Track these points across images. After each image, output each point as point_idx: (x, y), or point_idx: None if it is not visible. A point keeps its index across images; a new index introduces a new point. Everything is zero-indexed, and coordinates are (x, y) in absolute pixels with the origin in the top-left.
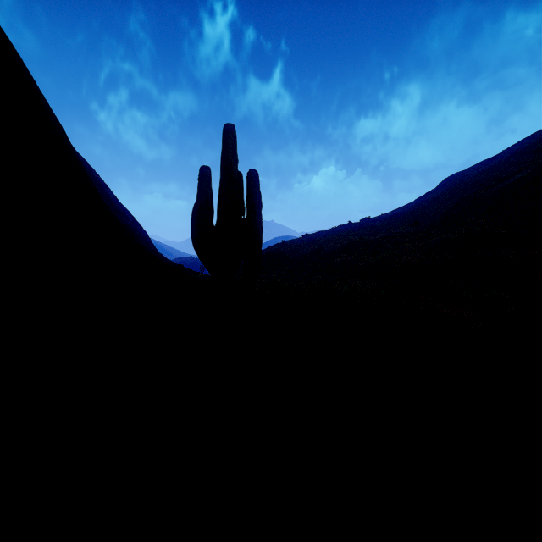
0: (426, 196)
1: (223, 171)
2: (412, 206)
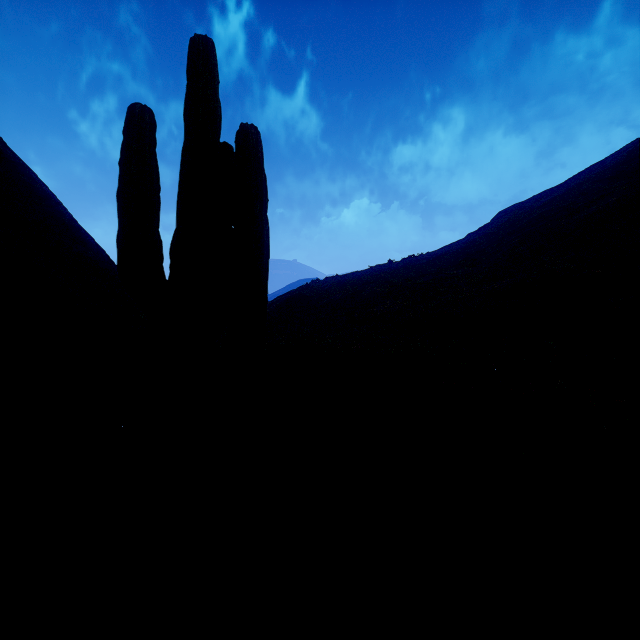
0: (479, 231)
1: (187, 129)
2: (465, 242)
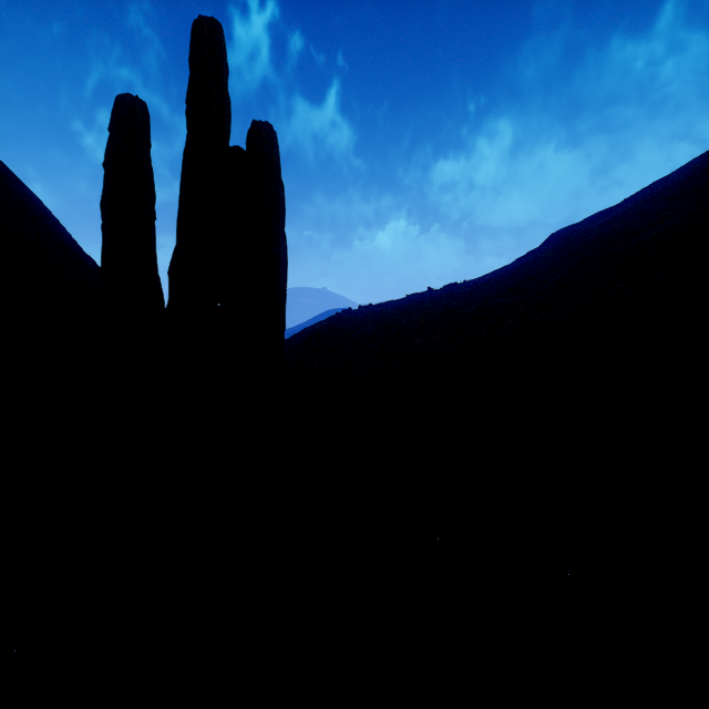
0: (529, 255)
1: (190, 128)
2: (513, 268)
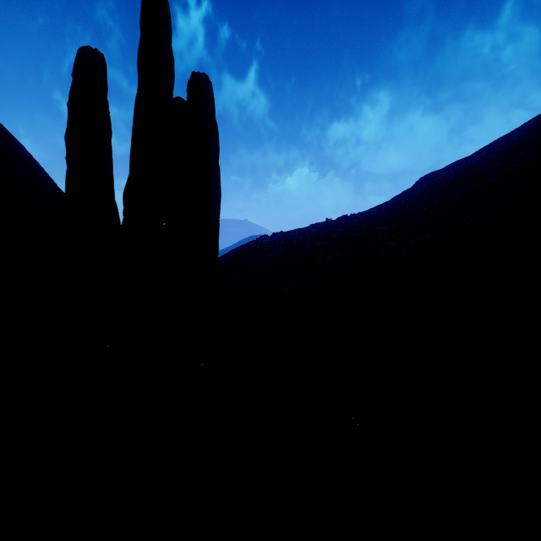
0: (403, 194)
1: (141, 78)
2: (391, 204)
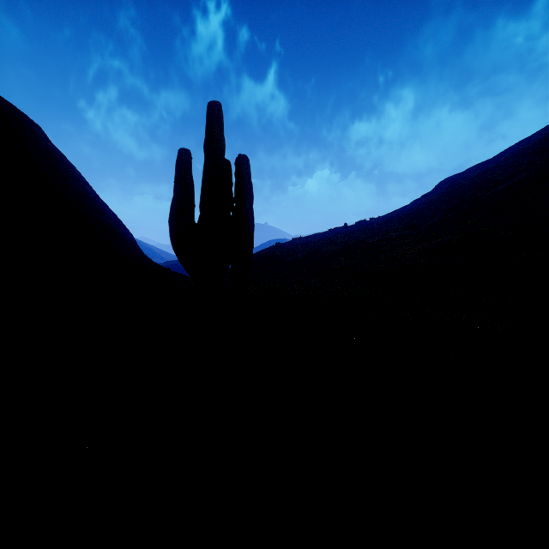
0: (422, 198)
1: (207, 157)
2: (409, 208)
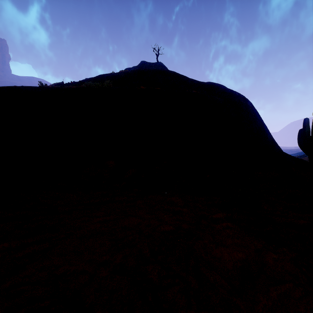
0: None
1: None
2: None
